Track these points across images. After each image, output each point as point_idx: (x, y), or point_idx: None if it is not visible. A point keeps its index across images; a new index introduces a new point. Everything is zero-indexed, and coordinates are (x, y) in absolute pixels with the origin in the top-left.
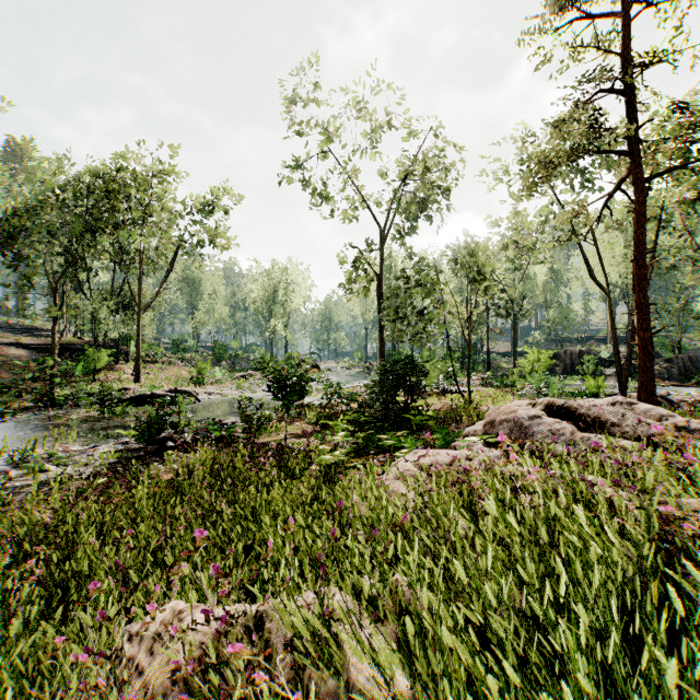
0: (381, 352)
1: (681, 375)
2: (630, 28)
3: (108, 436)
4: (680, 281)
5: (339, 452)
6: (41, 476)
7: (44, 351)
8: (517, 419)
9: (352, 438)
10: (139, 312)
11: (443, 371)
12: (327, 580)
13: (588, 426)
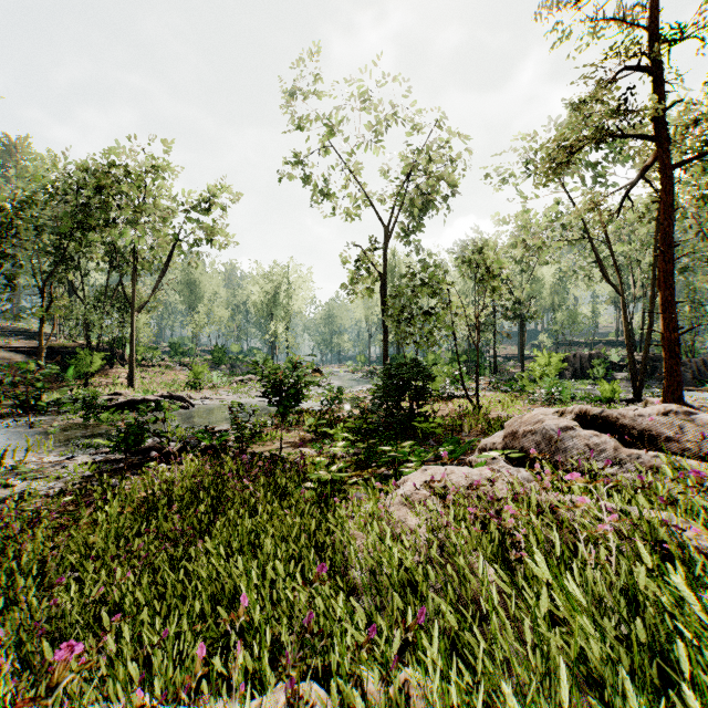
0: (384, 355)
1: (695, 379)
2: (654, 5)
3: (89, 446)
4: (693, 282)
5: (337, 467)
6: (4, 492)
7: (35, 354)
8: (545, 431)
9: (353, 447)
10: (132, 313)
11: (449, 375)
12: (297, 705)
13: (634, 439)
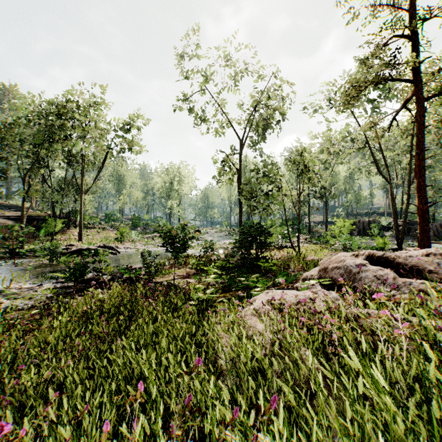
0: (240, 221)
1: (435, 236)
2: None
3: (52, 277)
4: (434, 175)
5: (209, 290)
6: None
7: (20, 221)
8: (346, 267)
9: (220, 278)
10: (81, 194)
11: (281, 233)
12: None
13: (406, 272)
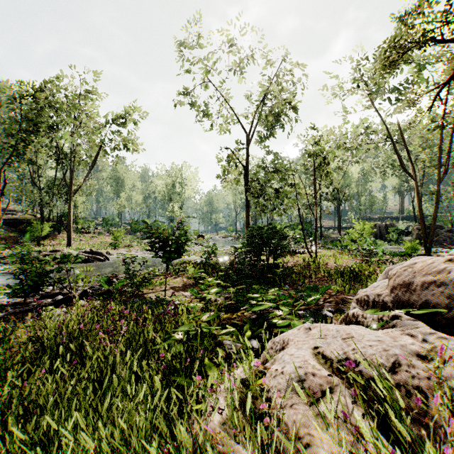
0: (247, 224)
1: None
2: None
3: None
4: None
5: (207, 317)
6: None
7: (5, 224)
8: None
9: (224, 292)
10: (70, 194)
11: (293, 237)
12: None
13: None
